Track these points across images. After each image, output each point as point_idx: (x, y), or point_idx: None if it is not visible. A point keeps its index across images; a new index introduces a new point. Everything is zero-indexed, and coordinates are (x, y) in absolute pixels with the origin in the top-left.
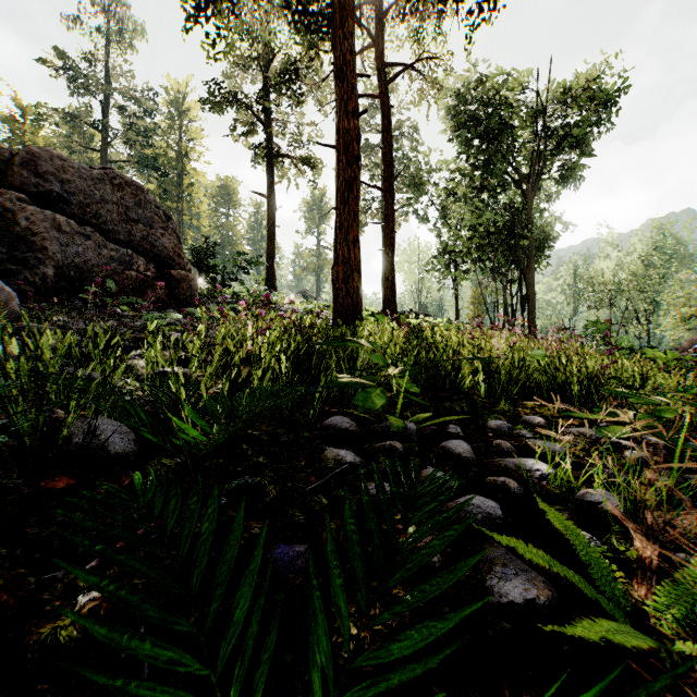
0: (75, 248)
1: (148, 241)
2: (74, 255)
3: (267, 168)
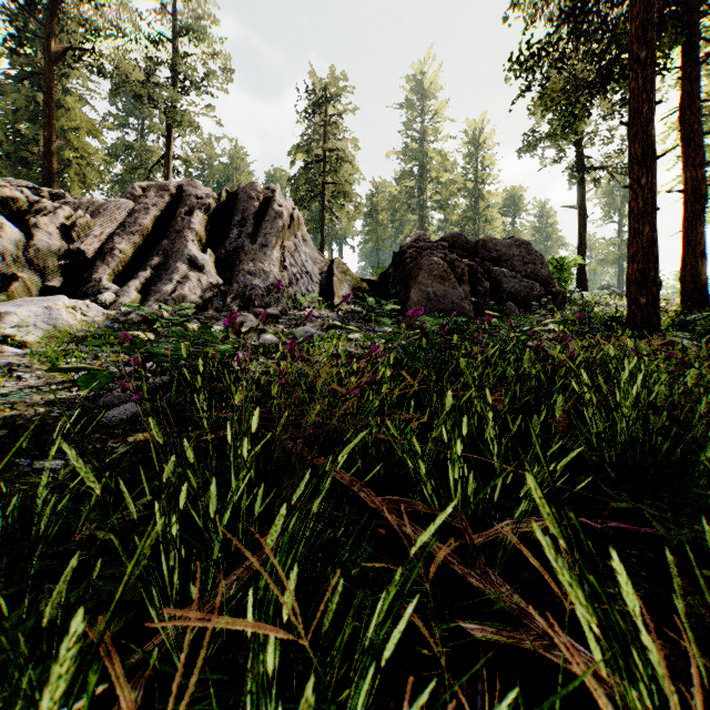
0: (511, 284)
1: (533, 273)
2: (511, 288)
3: (577, 181)
